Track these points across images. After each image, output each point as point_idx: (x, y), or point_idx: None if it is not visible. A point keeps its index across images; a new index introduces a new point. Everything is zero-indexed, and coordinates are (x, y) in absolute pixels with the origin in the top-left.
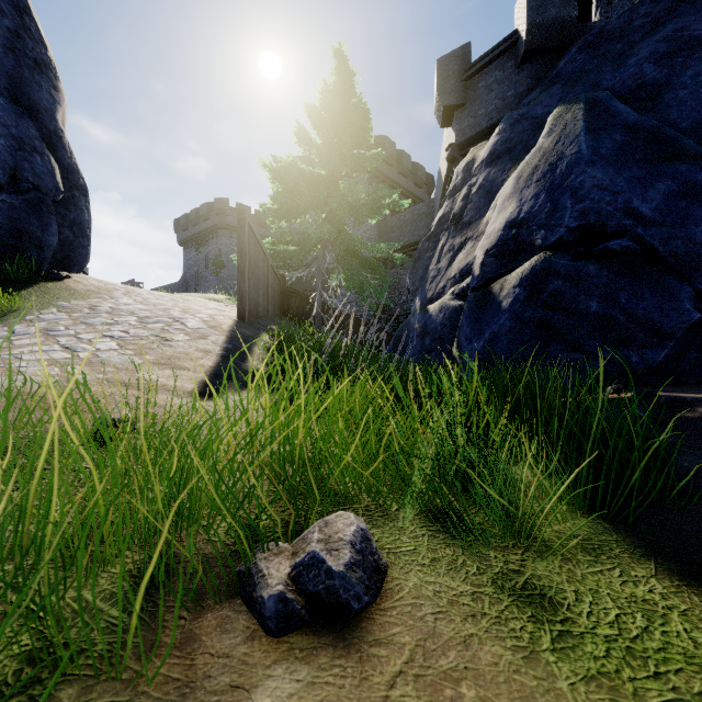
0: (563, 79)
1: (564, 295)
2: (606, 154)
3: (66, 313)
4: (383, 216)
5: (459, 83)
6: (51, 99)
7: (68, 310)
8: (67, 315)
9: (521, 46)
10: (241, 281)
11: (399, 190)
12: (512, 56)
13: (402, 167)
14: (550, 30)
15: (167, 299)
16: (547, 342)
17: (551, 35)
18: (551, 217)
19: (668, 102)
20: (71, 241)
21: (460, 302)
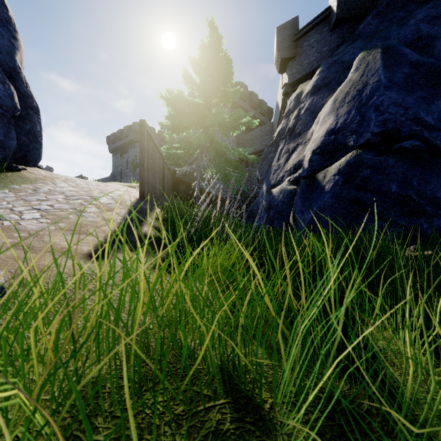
0: (362, 36)
1: (371, 180)
2: (398, 81)
3: (14, 192)
4: (240, 134)
5: (291, 43)
6: (11, 45)
7: (16, 191)
8: (14, 194)
9: (333, 16)
10: (142, 171)
11: (252, 112)
12: (327, 24)
13: (252, 102)
14: (352, 5)
15: (93, 185)
16: (359, 214)
17: (353, 8)
18: (360, 126)
19: (439, 48)
20: (28, 145)
21: (294, 186)
